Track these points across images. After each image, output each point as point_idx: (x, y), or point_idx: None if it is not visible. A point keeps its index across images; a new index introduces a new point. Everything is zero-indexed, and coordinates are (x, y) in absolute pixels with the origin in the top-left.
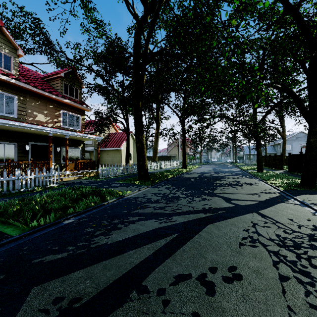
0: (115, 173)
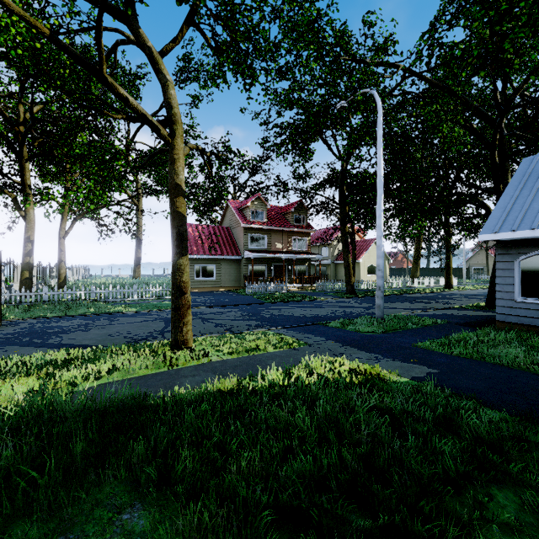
0: (332, 287)
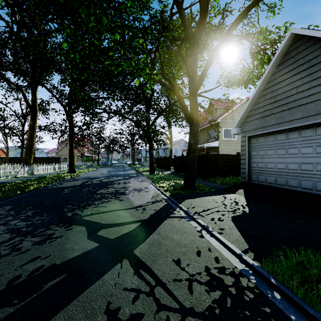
0: None
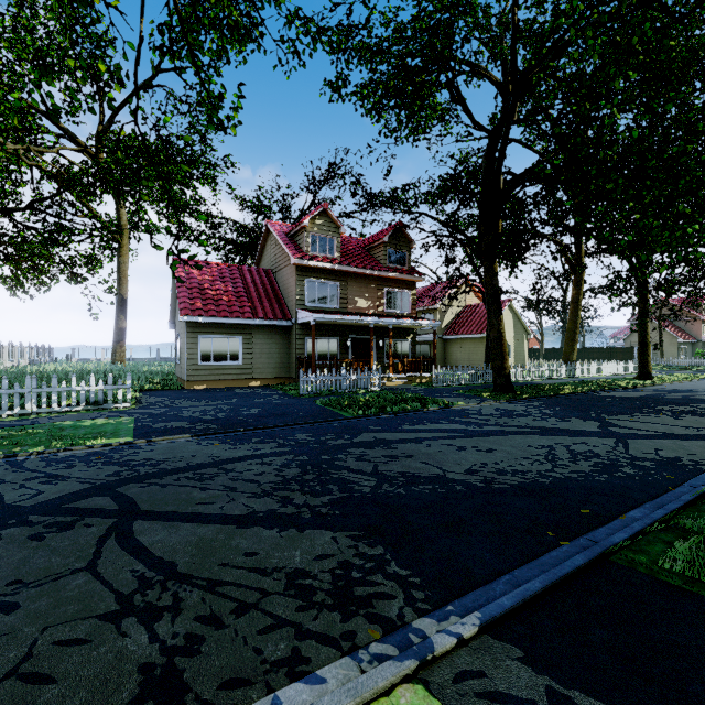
0: (459, 379)
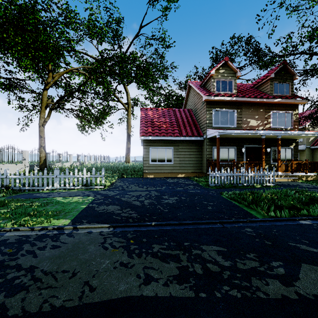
0: None
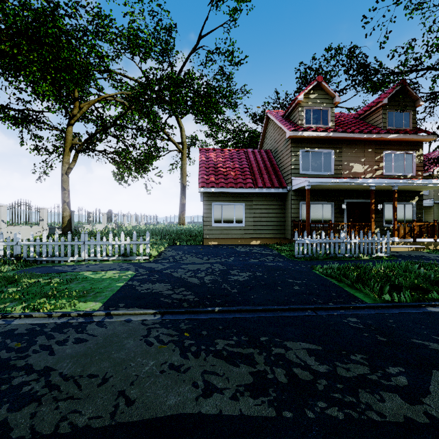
0: None
